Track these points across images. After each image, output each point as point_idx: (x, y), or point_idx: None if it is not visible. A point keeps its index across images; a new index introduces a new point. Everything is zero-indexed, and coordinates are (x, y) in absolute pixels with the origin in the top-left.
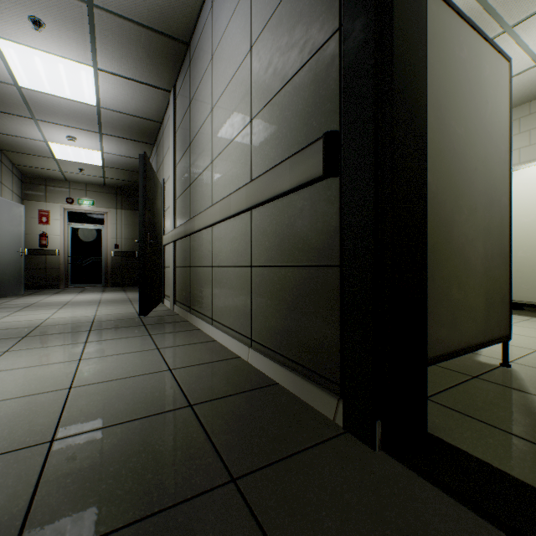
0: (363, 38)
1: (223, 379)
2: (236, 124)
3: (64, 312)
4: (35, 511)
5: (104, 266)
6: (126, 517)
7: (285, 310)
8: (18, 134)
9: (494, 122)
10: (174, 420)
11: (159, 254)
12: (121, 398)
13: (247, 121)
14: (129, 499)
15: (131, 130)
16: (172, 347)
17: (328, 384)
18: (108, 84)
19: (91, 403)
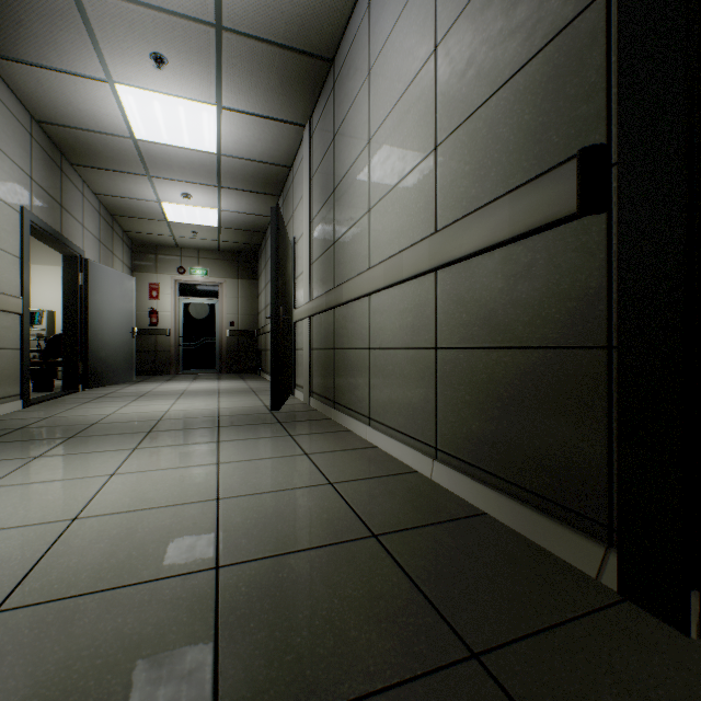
0: None
1: (405, 502)
2: (410, 155)
3: (184, 404)
4: (224, 662)
5: (218, 348)
6: (342, 691)
7: (497, 410)
8: (131, 195)
9: None
10: (359, 554)
11: (289, 333)
12: (281, 517)
13: (428, 149)
14: (337, 663)
15: (254, 179)
16: (324, 452)
17: (583, 523)
18: (232, 124)
19: (248, 521)
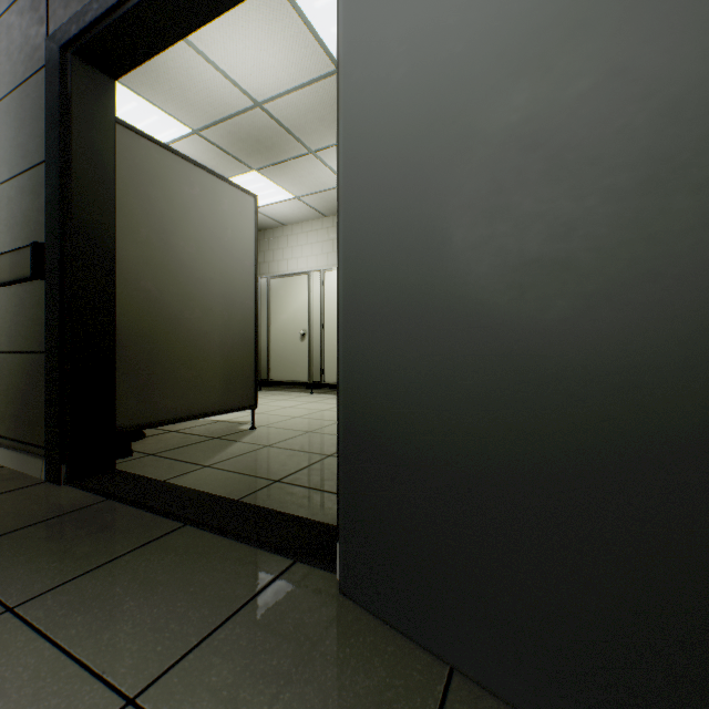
0: (56, 183)
1: None
2: None
3: None
4: None
5: None
6: None
7: (13, 394)
8: None
9: (237, 243)
10: None
11: None
12: None
13: None
14: None
15: None
16: None
17: (42, 451)
18: None
19: None
